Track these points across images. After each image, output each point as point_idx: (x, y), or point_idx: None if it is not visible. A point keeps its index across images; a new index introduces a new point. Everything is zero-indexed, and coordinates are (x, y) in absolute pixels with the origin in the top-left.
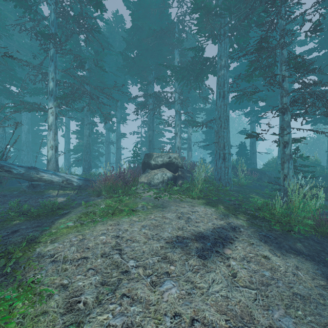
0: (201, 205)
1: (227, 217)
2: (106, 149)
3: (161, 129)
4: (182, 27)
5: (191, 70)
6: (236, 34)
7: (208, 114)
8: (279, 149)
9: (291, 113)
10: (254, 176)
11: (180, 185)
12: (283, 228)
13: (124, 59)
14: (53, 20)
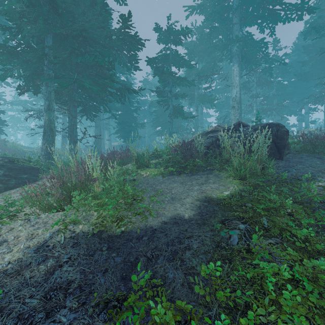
0: None
1: None
2: None
3: None
4: None
5: None
6: None
7: None
8: None
9: None
10: None
11: None
12: None
13: (298, 76)
14: (255, 87)
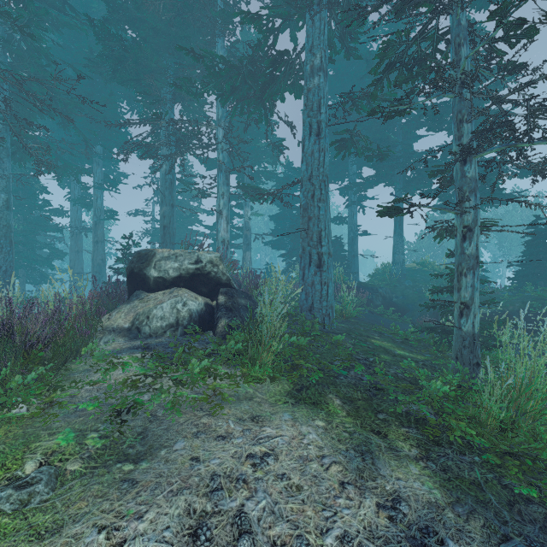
0: (280, 408)
1: (371, 459)
2: (72, 244)
3: (194, 208)
4: (233, 0)
5: (251, 78)
6: (342, 6)
7: (281, 185)
8: (394, 250)
9: (477, 162)
10: (363, 296)
11: (223, 331)
12: (546, 491)
13: (100, 37)
14: None
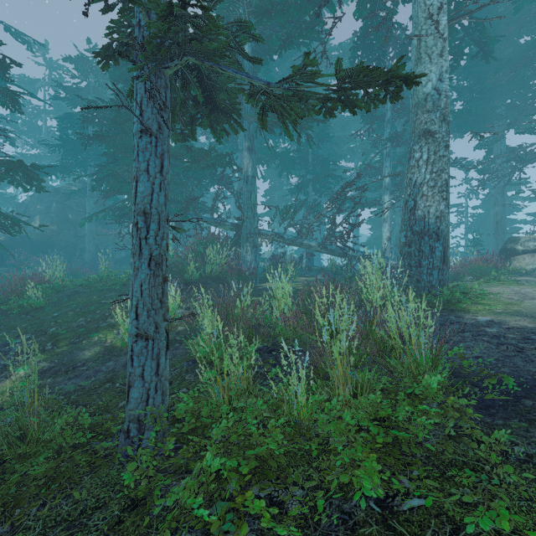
0: None
1: None
2: None
3: (512, 198)
4: None
5: None
6: None
7: None
8: None
9: None
10: None
11: None
12: None
13: (455, 117)
14: (389, 118)
